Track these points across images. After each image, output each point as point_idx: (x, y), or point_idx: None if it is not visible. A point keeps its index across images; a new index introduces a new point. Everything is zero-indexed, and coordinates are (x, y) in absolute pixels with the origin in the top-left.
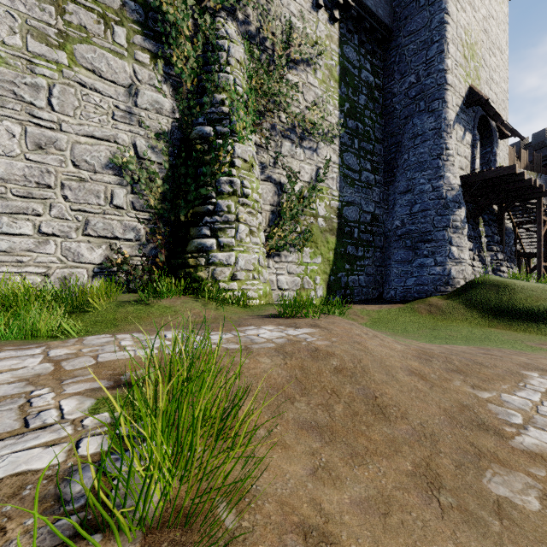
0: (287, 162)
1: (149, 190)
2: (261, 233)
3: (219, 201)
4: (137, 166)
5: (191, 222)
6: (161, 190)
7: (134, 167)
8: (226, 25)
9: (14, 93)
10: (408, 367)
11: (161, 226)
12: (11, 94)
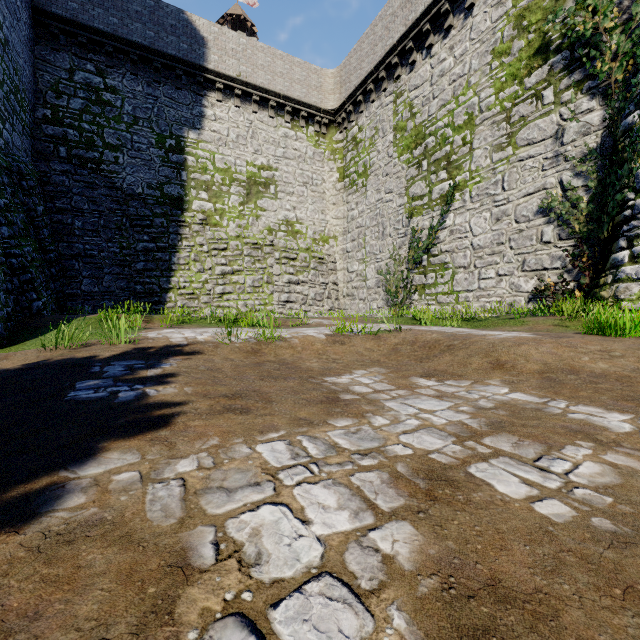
0: None
1: (574, 217)
2: None
3: (636, 201)
4: (558, 201)
5: (614, 236)
6: (585, 212)
7: (555, 204)
8: None
9: (486, 194)
10: (509, 363)
11: (585, 248)
12: (485, 195)
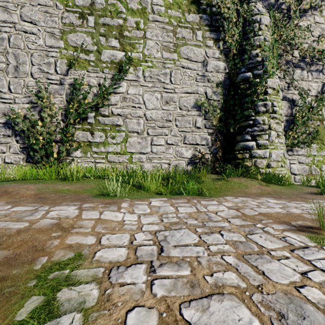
0: (299, 84)
1: (212, 116)
2: (283, 136)
3: (256, 117)
4: (207, 104)
5: (237, 132)
6: (219, 115)
7: (206, 105)
8: (257, 5)
9: (158, 79)
10: None
11: (219, 136)
12: (157, 80)
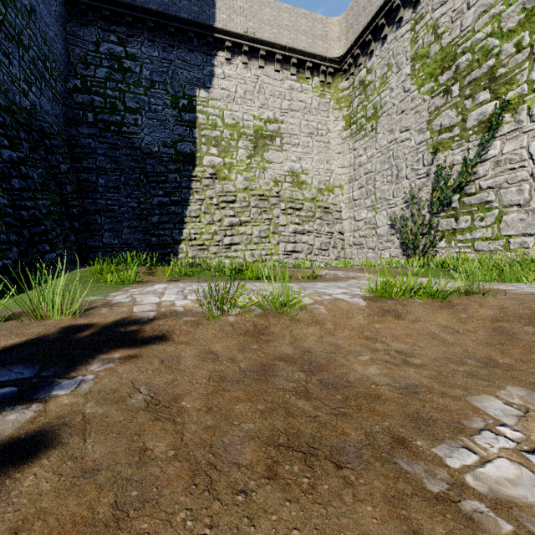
0: None
1: None
2: None
3: None
4: None
5: None
6: None
7: None
8: None
9: None
10: None
11: None
12: None
